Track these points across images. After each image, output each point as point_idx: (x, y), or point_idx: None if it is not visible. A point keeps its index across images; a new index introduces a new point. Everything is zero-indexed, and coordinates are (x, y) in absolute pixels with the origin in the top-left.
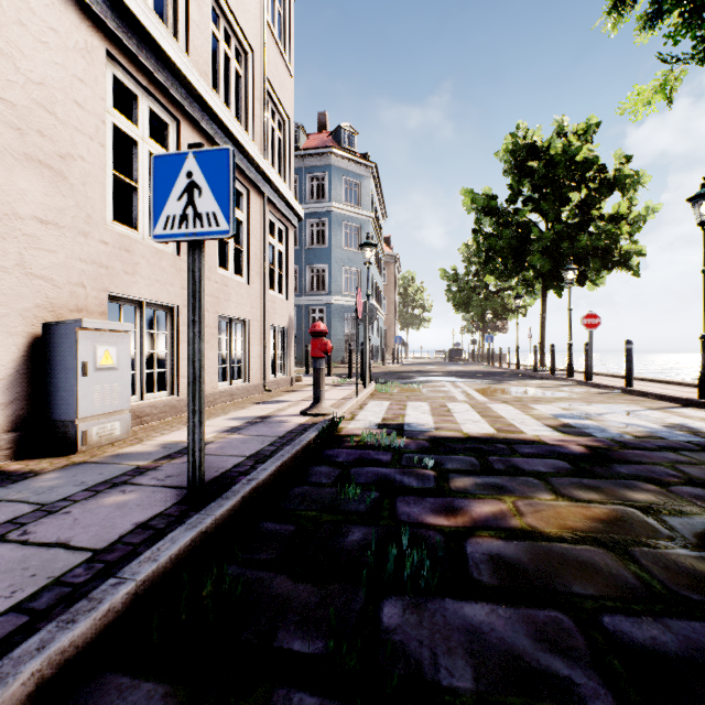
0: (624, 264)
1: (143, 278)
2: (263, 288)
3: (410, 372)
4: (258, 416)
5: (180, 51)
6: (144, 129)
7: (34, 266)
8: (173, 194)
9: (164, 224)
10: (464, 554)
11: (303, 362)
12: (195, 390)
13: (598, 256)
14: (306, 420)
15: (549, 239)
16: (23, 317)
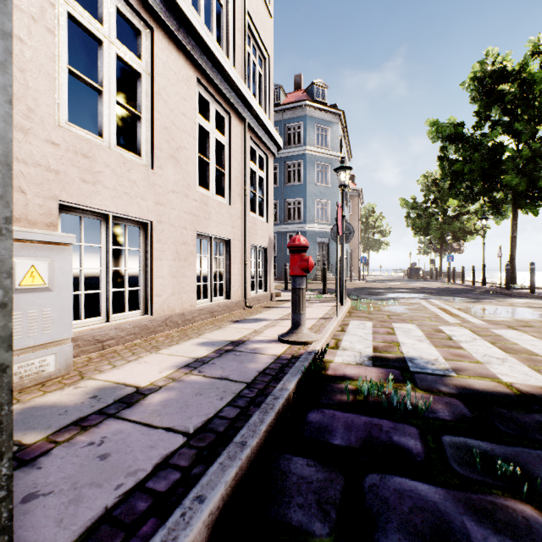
0: None
1: (107, 188)
2: (244, 209)
3: (377, 289)
4: (230, 341)
5: None
6: (111, 29)
7: None
8: None
9: None
10: None
11: (282, 279)
12: None
13: None
14: (284, 350)
15: (526, 157)
16: None
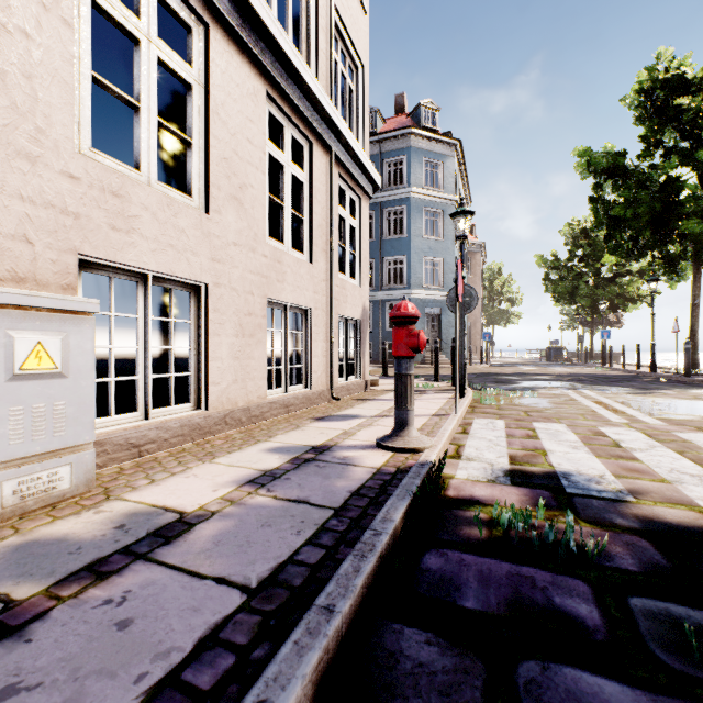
0: None
1: (146, 239)
2: (330, 268)
3: (506, 375)
4: (311, 447)
5: None
6: (151, 24)
7: None
8: None
9: None
10: None
11: (379, 362)
12: None
13: None
14: (385, 460)
15: None
16: None
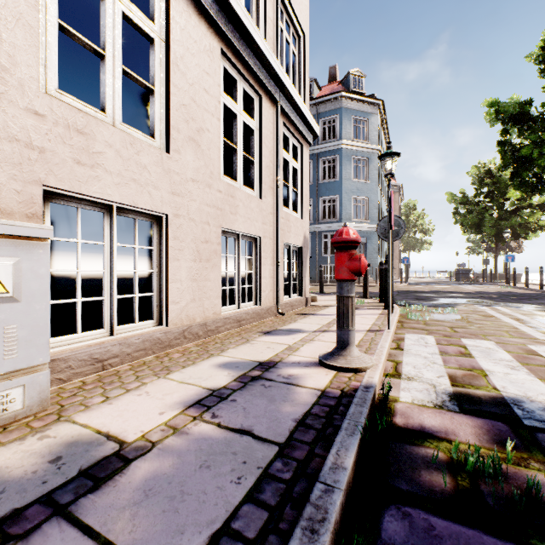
0: None
1: (110, 173)
2: (276, 203)
3: (424, 292)
4: (258, 363)
5: None
6: None
7: None
8: None
9: None
10: None
11: (316, 281)
12: None
13: None
14: (329, 380)
15: None
16: None
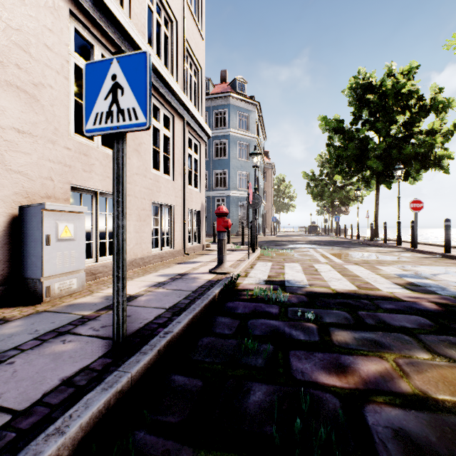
0: (437, 165)
1: (97, 174)
2: (184, 183)
3: (283, 241)
4: (178, 274)
5: (123, 13)
6: None
7: (13, 163)
8: (101, 94)
9: (94, 120)
10: (366, 427)
11: (211, 234)
12: (119, 259)
13: (419, 159)
14: (213, 277)
15: (382, 148)
16: (4, 202)
